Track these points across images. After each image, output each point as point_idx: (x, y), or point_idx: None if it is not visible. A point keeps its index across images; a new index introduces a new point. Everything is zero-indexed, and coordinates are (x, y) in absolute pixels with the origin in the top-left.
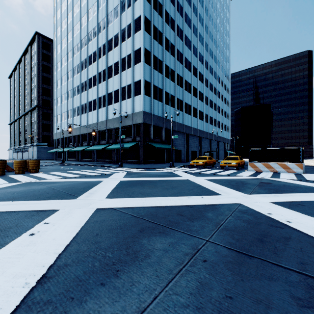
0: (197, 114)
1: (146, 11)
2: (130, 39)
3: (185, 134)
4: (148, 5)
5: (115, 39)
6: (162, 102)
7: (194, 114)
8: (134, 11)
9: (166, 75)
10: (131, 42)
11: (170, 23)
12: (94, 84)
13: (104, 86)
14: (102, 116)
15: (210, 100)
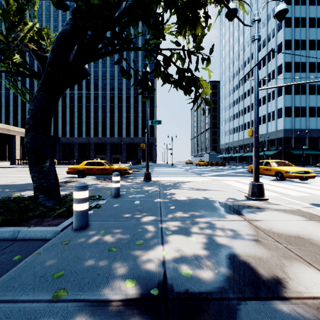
0: None
1: (287, 57)
2: (274, 80)
3: None
4: (289, 52)
5: (263, 81)
6: (305, 117)
7: None
8: (277, 60)
9: (311, 93)
10: (274, 82)
11: (316, 47)
12: (248, 111)
13: None
14: None
15: None
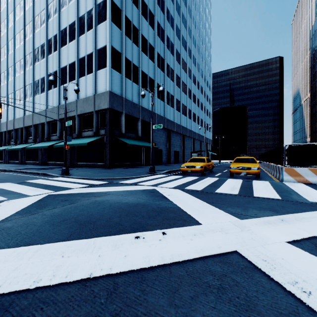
0: (181, 107)
1: None
2: None
3: (166, 130)
4: None
5: None
6: (137, 85)
7: (176, 107)
8: None
9: (143, 50)
10: None
11: None
12: (42, 56)
13: (55, 57)
14: (53, 100)
15: (193, 94)
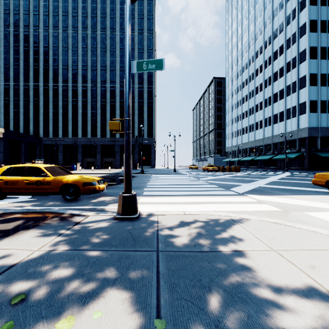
0: None
1: (312, 41)
2: (294, 69)
3: None
4: (314, 34)
5: (280, 72)
6: None
7: None
8: (299, 46)
9: None
10: (295, 72)
11: None
12: (260, 109)
13: (269, 109)
14: (268, 132)
15: None
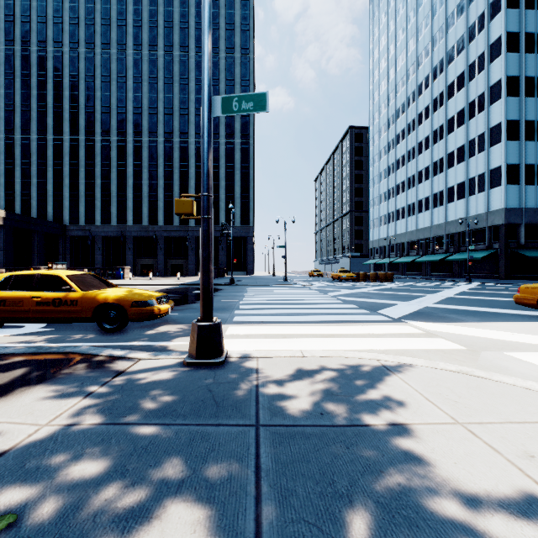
0: None
1: (511, 66)
2: (482, 113)
3: None
4: (515, 56)
5: (458, 117)
6: None
7: None
8: (489, 75)
9: None
10: (484, 117)
11: None
12: (426, 178)
13: (441, 179)
14: (438, 217)
15: None
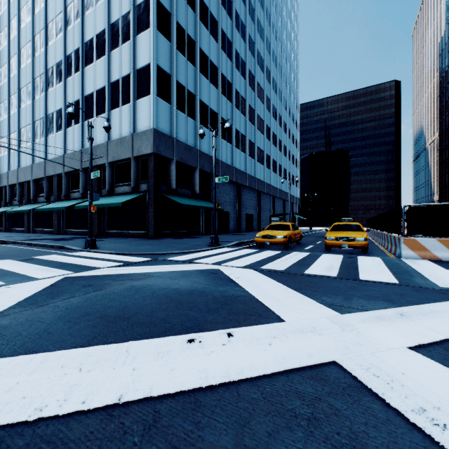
0: (255, 152)
1: None
2: None
3: (235, 184)
4: None
5: None
6: (194, 120)
7: (249, 152)
8: None
9: (202, 70)
10: None
11: None
12: (58, 79)
13: (77, 81)
14: (74, 141)
15: (273, 133)
